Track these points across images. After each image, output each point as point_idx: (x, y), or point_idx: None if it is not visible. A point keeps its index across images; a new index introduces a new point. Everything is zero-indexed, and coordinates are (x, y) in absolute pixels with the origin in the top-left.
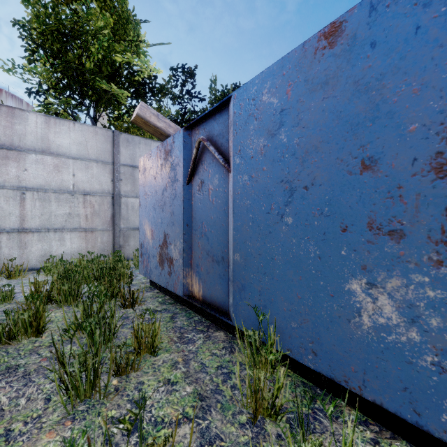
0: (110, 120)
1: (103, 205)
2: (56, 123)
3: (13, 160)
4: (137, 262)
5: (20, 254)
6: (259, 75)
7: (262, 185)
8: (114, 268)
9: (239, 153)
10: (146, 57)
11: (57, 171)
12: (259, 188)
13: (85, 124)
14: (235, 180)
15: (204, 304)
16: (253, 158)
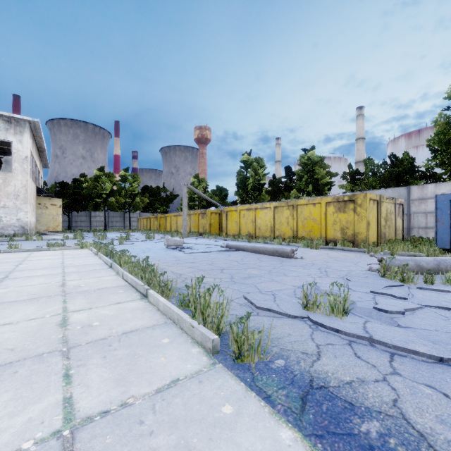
0: None
1: None
2: (439, 185)
3: (423, 203)
4: None
5: (425, 236)
6: None
7: None
8: None
9: None
10: None
11: None
12: None
13: None
14: None
15: None
16: None
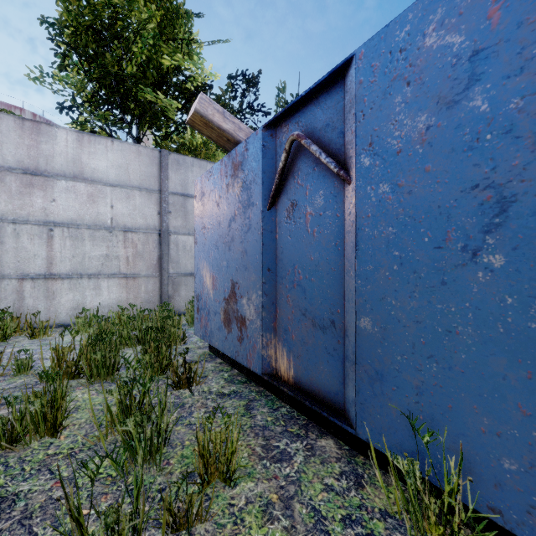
0: (156, 140)
1: (147, 245)
2: (90, 142)
3: (39, 189)
4: (191, 318)
5: (47, 306)
6: (416, 2)
7: (423, 198)
8: (162, 329)
9: (369, 148)
10: (199, 60)
11: (92, 202)
12: (416, 203)
13: (126, 142)
14: (360, 195)
15: (299, 392)
16: (401, 152)
